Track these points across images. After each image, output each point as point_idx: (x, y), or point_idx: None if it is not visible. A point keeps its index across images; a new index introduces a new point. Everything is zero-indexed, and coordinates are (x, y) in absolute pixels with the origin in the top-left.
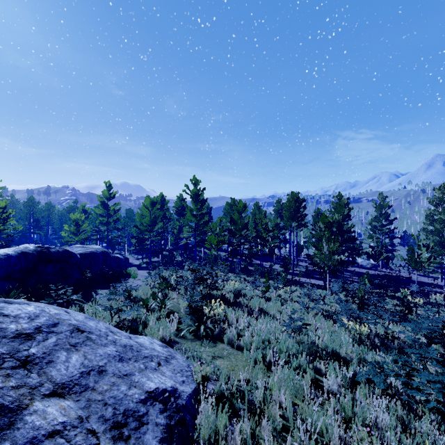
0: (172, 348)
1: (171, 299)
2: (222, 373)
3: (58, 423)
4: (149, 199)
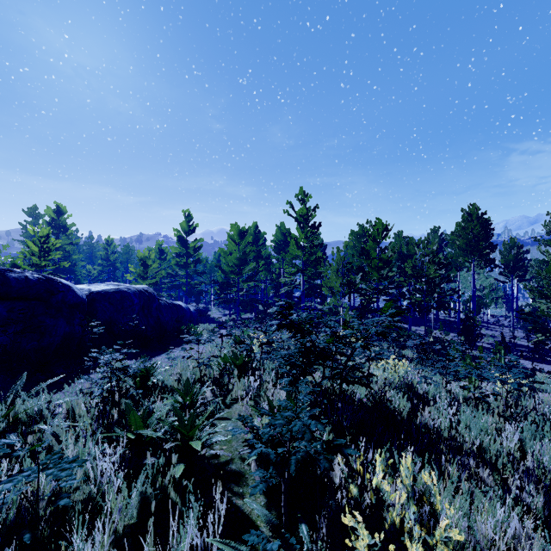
0: None
1: (236, 401)
2: None
3: None
4: (237, 227)
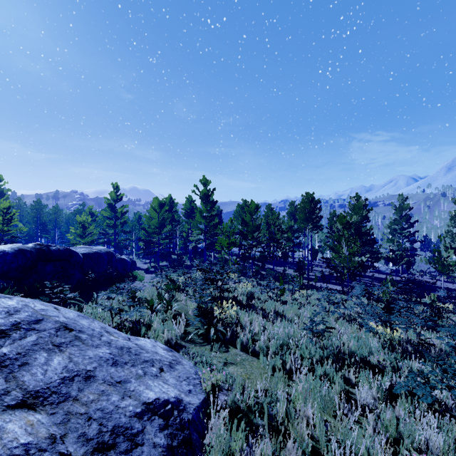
0: (178, 352)
1: (178, 301)
2: (236, 381)
3: (18, 445)
4: (157, 200)
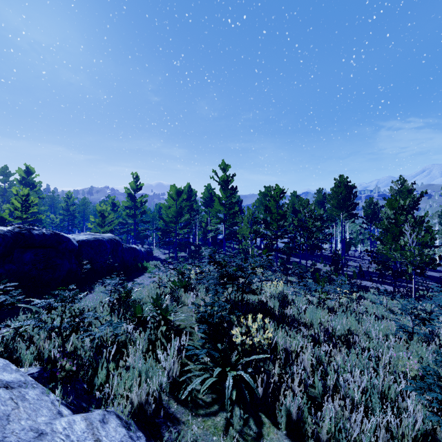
0: (156, 440)
1: (184, 305)
2: None
3: None
4: (175, 188)
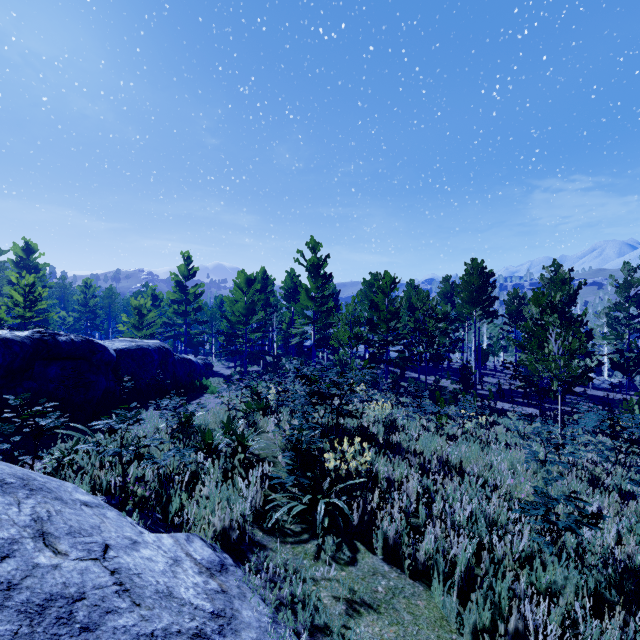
0: (243, 563)
1: (263, 432)
2: None
3: None
4: (244, 274)
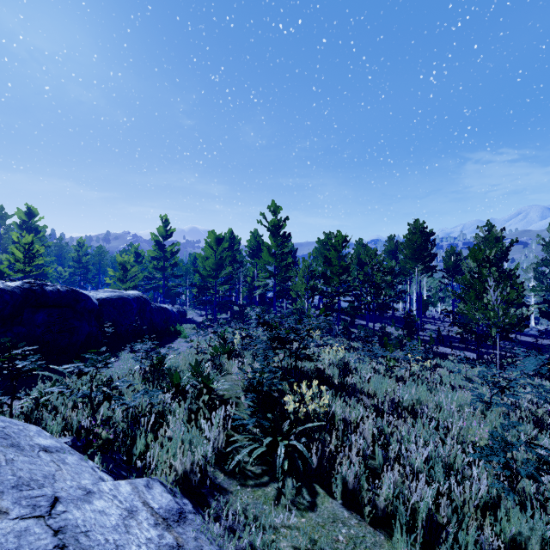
0: (203, 508)
1: (228, 374)
2: None
3: None
4: (214, 234)
